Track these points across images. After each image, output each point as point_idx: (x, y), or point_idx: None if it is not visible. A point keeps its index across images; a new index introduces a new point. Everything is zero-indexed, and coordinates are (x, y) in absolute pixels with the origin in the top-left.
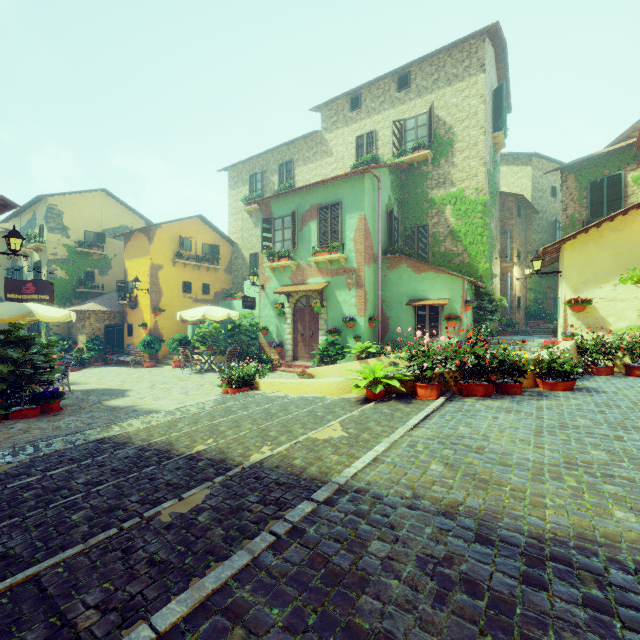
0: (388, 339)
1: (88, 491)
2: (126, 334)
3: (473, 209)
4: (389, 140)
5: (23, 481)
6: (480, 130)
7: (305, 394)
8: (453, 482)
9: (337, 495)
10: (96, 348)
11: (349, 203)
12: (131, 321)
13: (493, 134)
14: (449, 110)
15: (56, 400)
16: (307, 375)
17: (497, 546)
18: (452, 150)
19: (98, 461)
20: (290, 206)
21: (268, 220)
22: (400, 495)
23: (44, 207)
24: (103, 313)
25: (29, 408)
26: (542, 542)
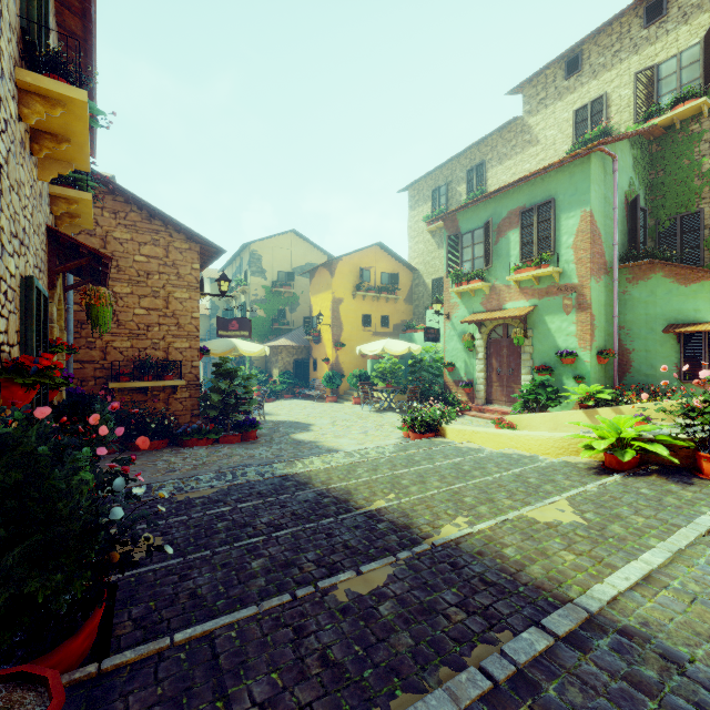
0: (629, 381)
1: (269, 534)
2: (311, 368)
3: None
4: (629, 101)
5: (219, 510)
6: None
7: (507, 449)
8: None
9: (587, 631)
10: (286, 381)
11: (566, 198)
12: (315, 356)
13: None
14: None
15: (253, 429)
16: (506, 424)
17: None
18: None
19: (280, 500)
20: (482, 216)
21: (454, 237)
22: None
23: (248, 254)
24: (292, 348)
25: (233, 434)
26: None
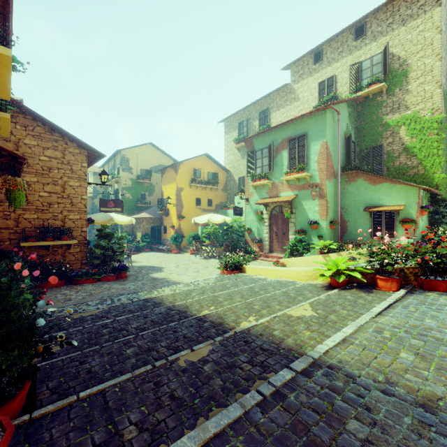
0: (346, 238)
1: (137, 334)
2: (162, 232)
3: (428, 127)
4: (346, 81)
5: (103, 322)
6: (436, 57)
7: (279, 278)
8: (427, 374)
9: (312, 368)
10: (146, 240)
11: (313, 134)
12: (165, 224)
13: None
14: (403, 46)
15: (124, 271)
16: (280, 264)
17: None
18: (406, 79)
19: (144, 314)
20: (267, 141)
21: (251, 152)
22: (372, 378)
23: (120, 157)
24: (150, 219)
25: (111, 275)
26: None
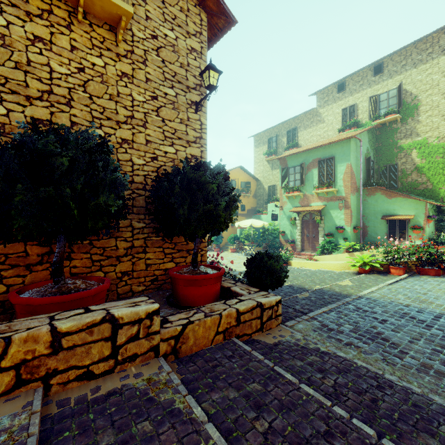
0: (367, 240)
1: None
2: None
3: (435, 151)
4: (366, 109)
5: None
6: (441, 96)
7: (321, 269)
8: (409, 300)
9: (359, 298)
10: None
11: (339, 157)
12: None
13: None
14: (415, 84)
15: None
16: (314, 260)
17: (424, 313)
18: (417, 112)
19: None
20: (299, 160)
21: (285, 169)
22: (385, 301)
23: None
24: None
25: None
26: (443, 315)
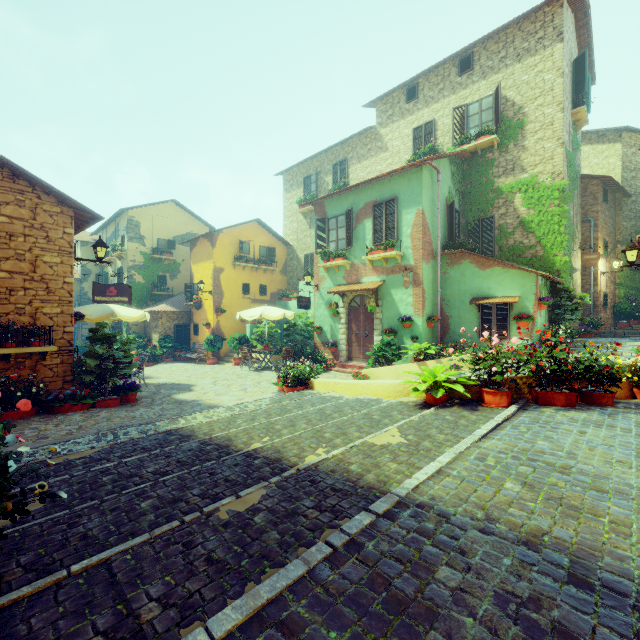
0: (448, 340)
1: (156, 480)
2: (192, 333)
3: (548, 196)
4: (449, 129)
5: (103, 466)
6: (557, 107)
7: (360, 396)
8: (534, 506)
9: (397, 508)
10: (167, 345)
11: (405, 198)
12: (196, 321)
13: (573, 110)
14: (519, 89)
15: (133, 392)
16: (362, 376)
17: (598, 592)
18: (522, 132)
19: (165, 452)
20: (344, 205)
21: (322, 220)
22: (470, 515)
23: (125, 219)
24: (173, 313)
25: (111, 398)
26: None
